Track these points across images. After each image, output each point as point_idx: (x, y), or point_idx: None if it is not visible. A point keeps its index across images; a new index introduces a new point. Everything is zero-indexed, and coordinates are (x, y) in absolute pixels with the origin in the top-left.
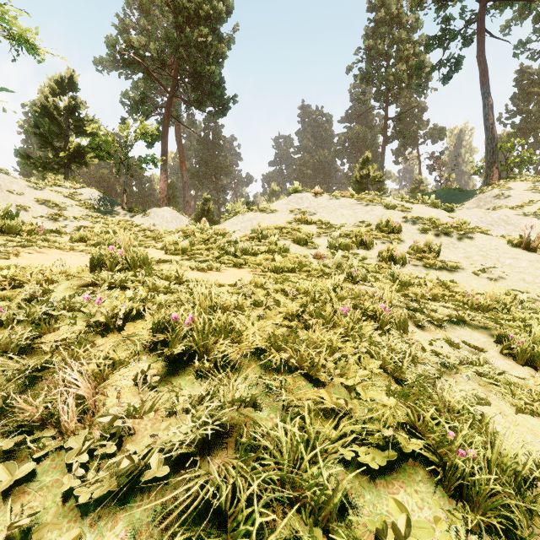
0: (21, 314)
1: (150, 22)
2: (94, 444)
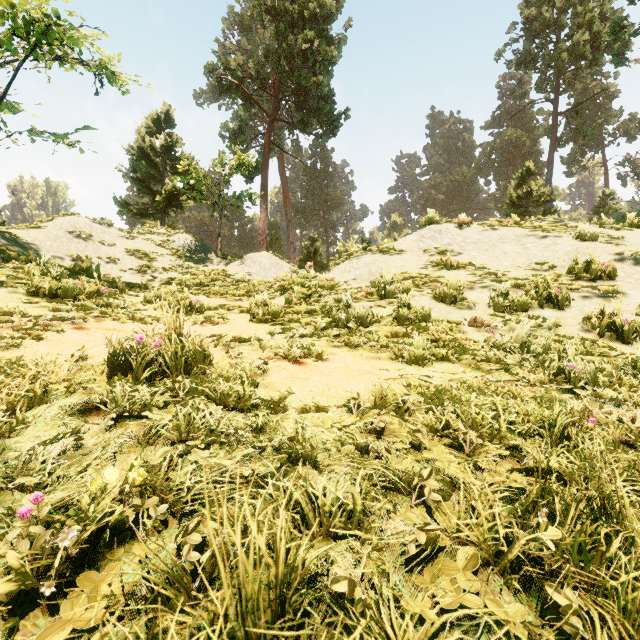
0: None
1: (251, 41)
2: None
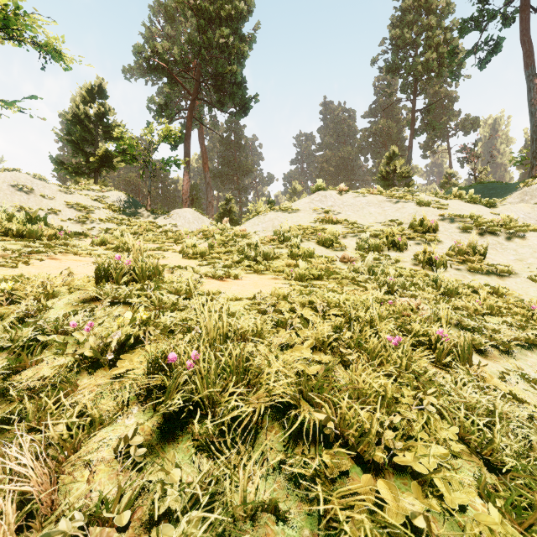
0: (5, 340)
1: (175, 28)
2: None
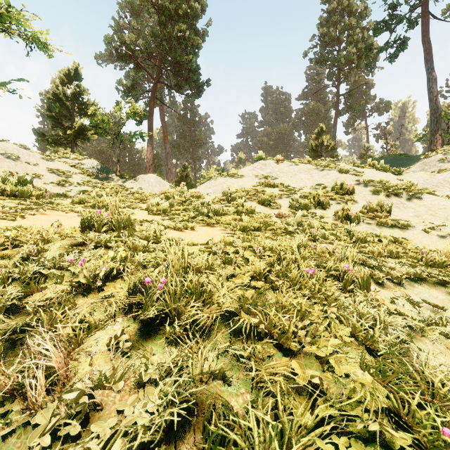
0: (15, 273)
1: (139, 22)
2: (59, 423)
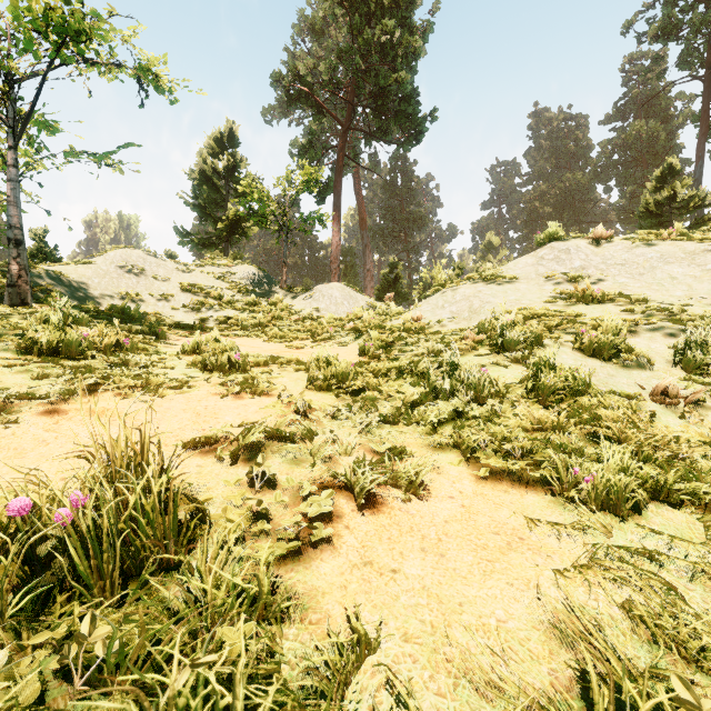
0: None
1: (324, 47)
2: None
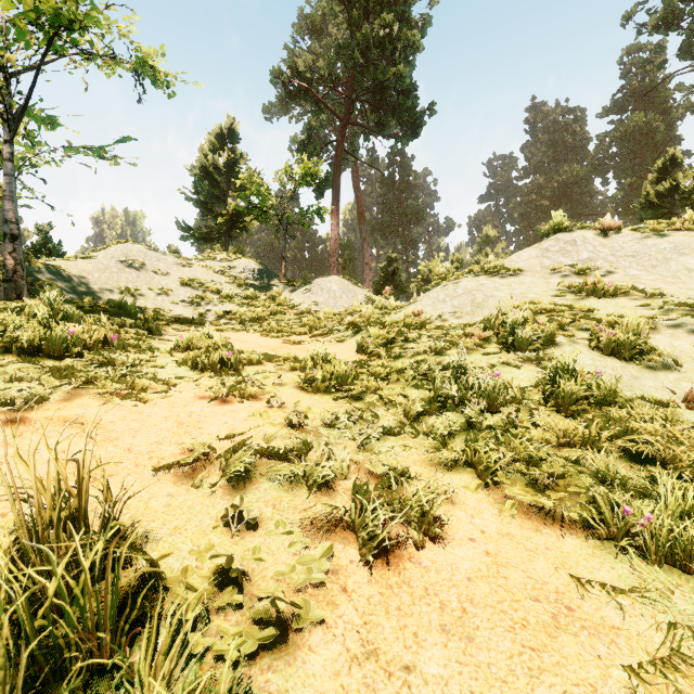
0: None
1: (323, 45)
2: None
